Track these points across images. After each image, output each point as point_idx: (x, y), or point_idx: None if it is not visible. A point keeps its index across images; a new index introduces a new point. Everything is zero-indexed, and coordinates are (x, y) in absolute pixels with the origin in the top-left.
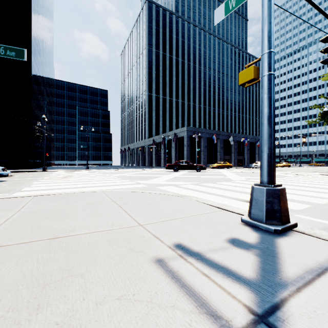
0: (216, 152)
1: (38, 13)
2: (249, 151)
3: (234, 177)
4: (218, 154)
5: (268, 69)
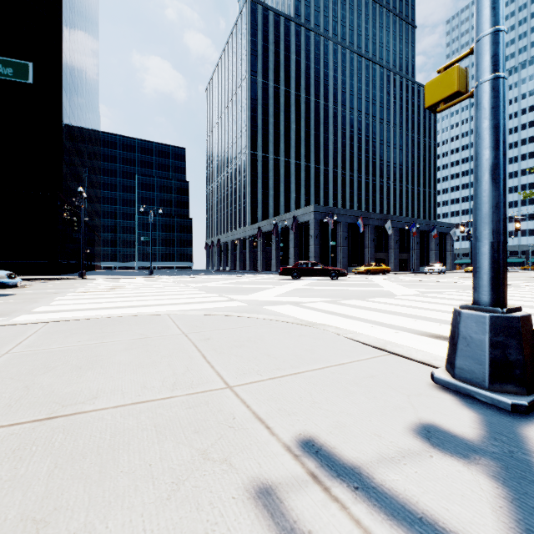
0: (362, 247)
1: (74, 23)
2: (419, 246)
3: (398, 289)
4: (367, 250)
5: (493, 68)
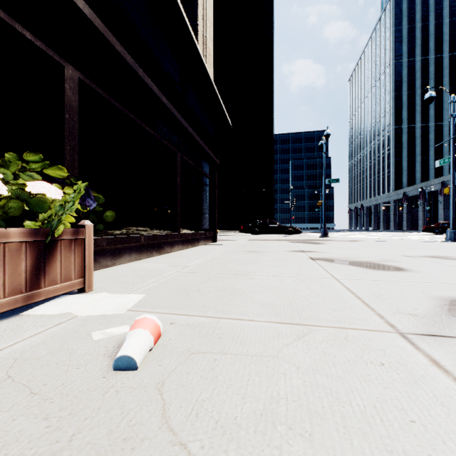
0: None
1: None
2: None
3: None
4: None
5: (451, 191)
